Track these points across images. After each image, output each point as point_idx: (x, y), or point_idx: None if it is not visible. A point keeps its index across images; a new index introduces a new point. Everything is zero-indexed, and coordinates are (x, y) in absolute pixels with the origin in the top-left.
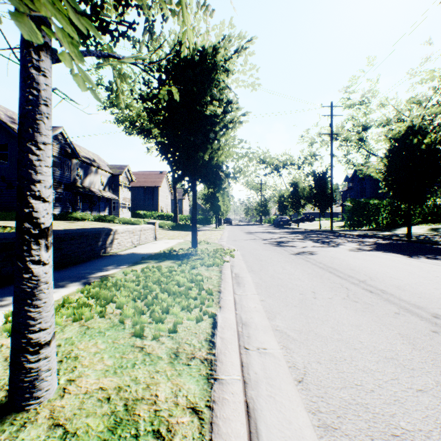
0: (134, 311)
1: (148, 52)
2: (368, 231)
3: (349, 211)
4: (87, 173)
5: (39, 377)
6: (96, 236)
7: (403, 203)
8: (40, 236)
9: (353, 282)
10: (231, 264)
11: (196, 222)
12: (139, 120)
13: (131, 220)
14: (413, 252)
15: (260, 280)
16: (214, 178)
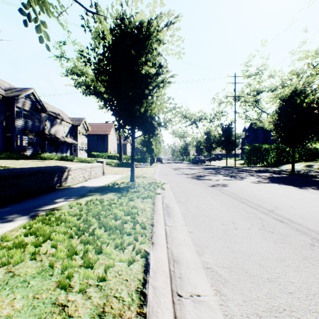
0: (67, 252)
1: (94, 22)
2: (261, 167)
3: (247, 153)
4: (53, 124)
5: None
6: (51, 172)
7: (289, 147)
8: None
9: (263, 211)
10: (162, 195)
11: (134, 161)
12: (93, 85)
13: (86, 159)
14: (300, 184)
15: (186, 211)
16: (149, 126)
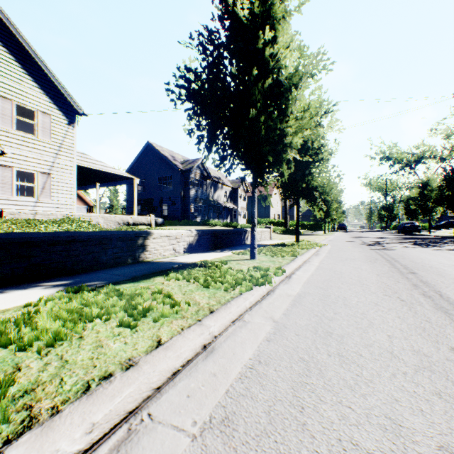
0: (269, 253)
1: None
2: None
3: None
4: (215, 190)
5: (255, 254)
6: (241, 233)
7: None
8: (255, 226)
9: (386, 258)
10: (318, 251)
11: (298, 226)
12: None
13: (249, 225)
14: None
15: (329, 255)
16: (312, 195)
